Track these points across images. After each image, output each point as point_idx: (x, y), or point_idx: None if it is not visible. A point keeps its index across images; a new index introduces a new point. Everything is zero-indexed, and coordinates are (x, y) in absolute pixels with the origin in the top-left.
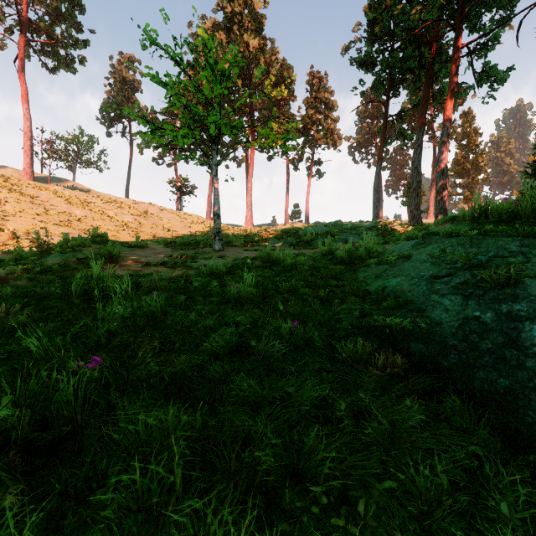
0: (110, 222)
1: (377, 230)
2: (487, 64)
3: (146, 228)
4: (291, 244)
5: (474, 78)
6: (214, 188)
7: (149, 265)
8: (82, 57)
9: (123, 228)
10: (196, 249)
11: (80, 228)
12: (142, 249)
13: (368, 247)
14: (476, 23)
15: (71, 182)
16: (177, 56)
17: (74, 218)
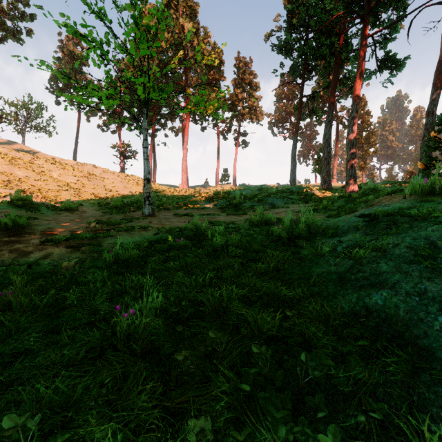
0: (53, 182)
1: (298, 195)
2: (389, 53)
3: (89, 188)
4: (221, 207)
5: (377, 64)
6: (144, 153)
7: (51, 242)
8: (29, 29)
9: (65, 188)
10: (126, 213)
11: (20, 188)
12: (71, 212)
13: (307, 222)
14: (377, 20)
15: (19, 145)
16: (98, 9)
17: (14, 178)
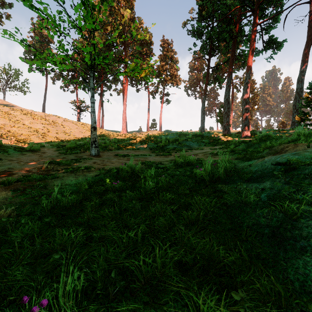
0: (25, 128)
1: (208, 139)
2: (272, 37)
3: (53, 133)
4: (151, 149)
5: (263, 45)
6: (91, 107)
7: (2, 184)
8: (8, 14)
9: (34, 133)
10: (77, 154)
11: None
12: (33, 152)
13: (224, 166)
14: (262, 14)
15: (0, 100)
16: None
17: None
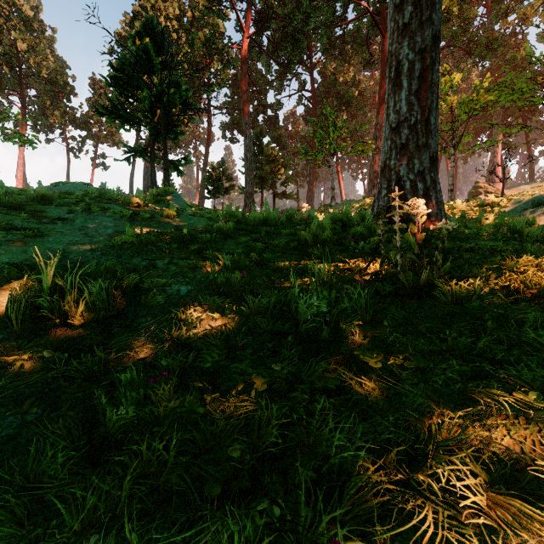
0: None
1: None
2: None
3: None
4: None
5: None
6: None
7: None
8: None
9: None
10: None
11: None
12: None
13: None
14: None
15: None
16: None
17: None
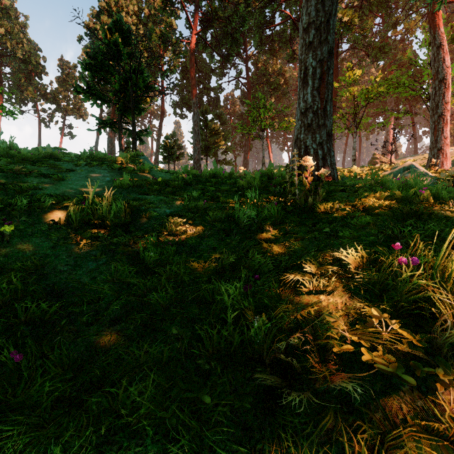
0: None
1: None
2: None
3: None
4: None
5: None
6: None
7: None
8: None
9: None
10: None
11: None
12: None
13: None
14: None
15: None
16: None
17: None
